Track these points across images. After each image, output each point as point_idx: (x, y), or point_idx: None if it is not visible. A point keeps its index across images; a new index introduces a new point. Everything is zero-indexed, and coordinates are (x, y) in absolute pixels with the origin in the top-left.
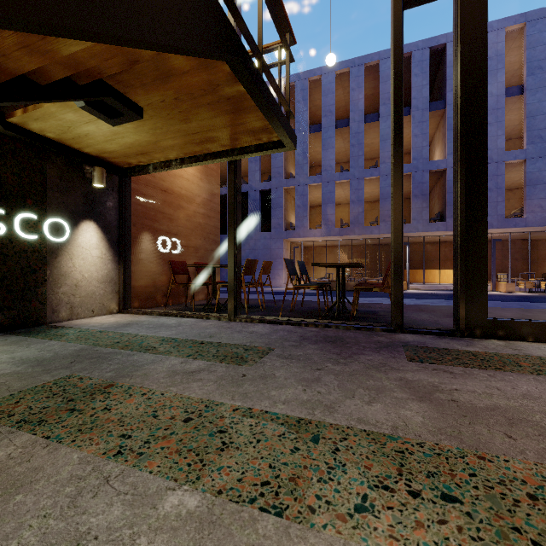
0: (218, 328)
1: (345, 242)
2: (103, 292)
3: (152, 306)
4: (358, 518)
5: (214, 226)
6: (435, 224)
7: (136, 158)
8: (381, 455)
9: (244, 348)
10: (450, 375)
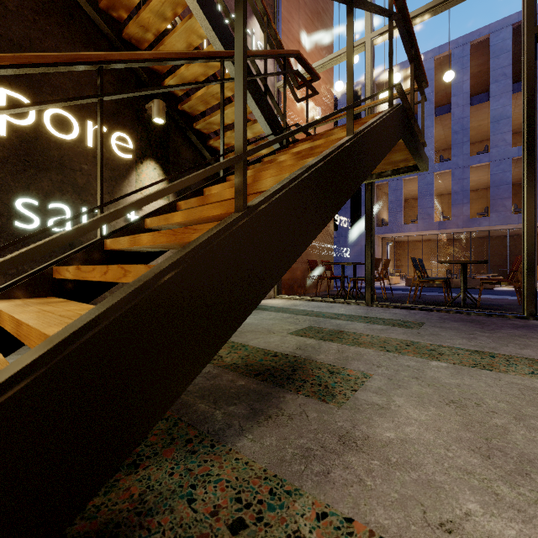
0: (365, 310)
1: (444, 236)
2: None
3: (292, 294)
4: (531, 375)
5: (329, 229)
6: None
7: None
8: (537, 364)
9: (401, 321)
10: None
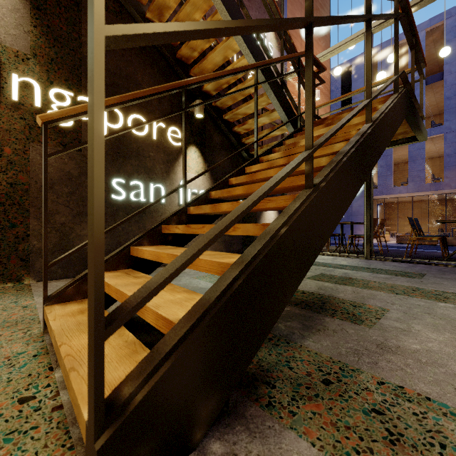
0: (366, 262)
1: (435, 197)
2: None
3: None
4: None
5: None
6: None
7: None
8: None
9: (402, 272)
10: None
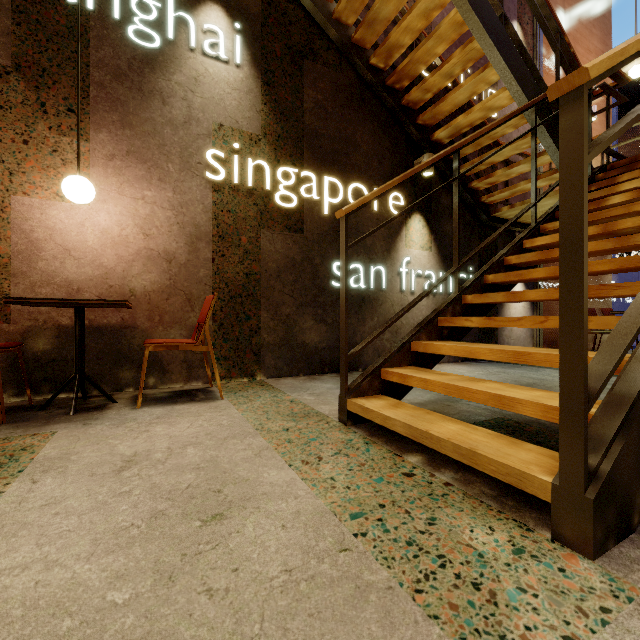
0: None
1: None
2: (524, 336)
3: None
4: None
5: None
6: None
7: None
8: None
9: None
10: None
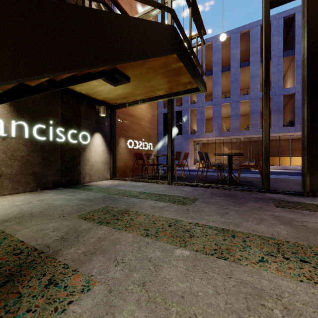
0: (165, 188)
1: (227, 140)
2: (103, 168)
3: (125, 176)
4: (261, 263)
5: (154, 133)
6: (287, 128)
7: (121, 100)
8: (267, 244)
9: (182, 197)
10: (301, 214)
